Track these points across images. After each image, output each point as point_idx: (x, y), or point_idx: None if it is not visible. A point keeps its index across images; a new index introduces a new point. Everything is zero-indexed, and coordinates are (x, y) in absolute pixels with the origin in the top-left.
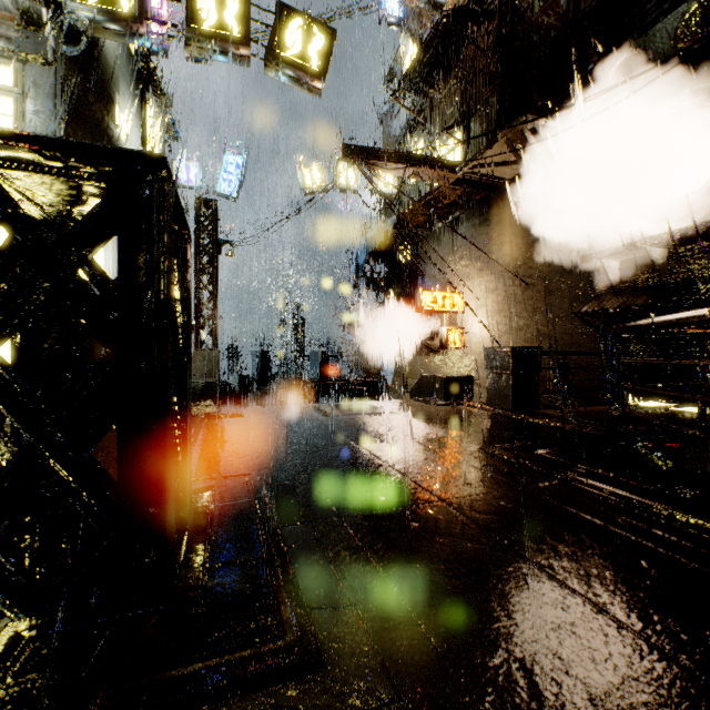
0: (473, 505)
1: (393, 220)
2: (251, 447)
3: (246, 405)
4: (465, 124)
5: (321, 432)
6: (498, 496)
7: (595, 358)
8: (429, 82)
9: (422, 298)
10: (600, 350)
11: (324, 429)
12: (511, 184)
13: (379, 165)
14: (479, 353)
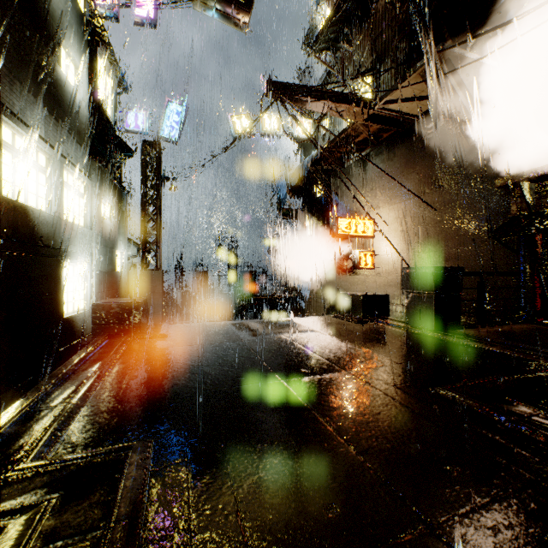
0: (491, 542)
1: (311, 156)
2: (158, 384)
3: (186, 316)
4: (375, 71)
5: (242, 358)
6: (518, 509)
7: (507, 278)
8: (342, 38)
9: (337, 224)
10: (513, 270)
11: (246, 355)
12: (420, 120)
13: (301, 101)
14: (388, 273)
